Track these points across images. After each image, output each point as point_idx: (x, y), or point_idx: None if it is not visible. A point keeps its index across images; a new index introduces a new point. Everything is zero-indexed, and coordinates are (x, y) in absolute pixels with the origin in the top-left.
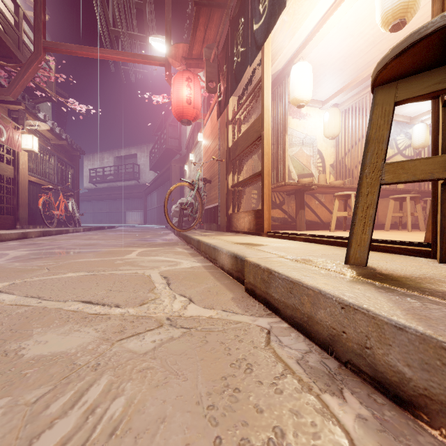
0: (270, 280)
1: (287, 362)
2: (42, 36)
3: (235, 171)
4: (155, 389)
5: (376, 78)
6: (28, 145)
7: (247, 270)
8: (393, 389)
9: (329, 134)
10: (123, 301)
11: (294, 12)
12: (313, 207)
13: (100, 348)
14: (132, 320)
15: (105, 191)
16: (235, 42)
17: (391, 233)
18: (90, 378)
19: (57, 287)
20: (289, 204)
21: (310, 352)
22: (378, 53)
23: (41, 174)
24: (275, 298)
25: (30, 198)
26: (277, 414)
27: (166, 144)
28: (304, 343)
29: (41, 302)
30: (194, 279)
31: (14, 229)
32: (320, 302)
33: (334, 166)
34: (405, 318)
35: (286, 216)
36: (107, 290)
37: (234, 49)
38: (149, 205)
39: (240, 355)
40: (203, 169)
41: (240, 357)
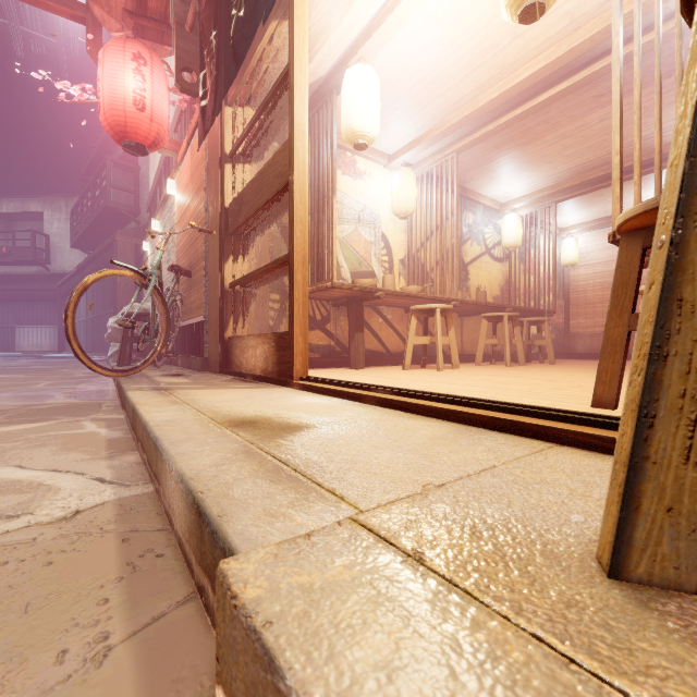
0: None
1: None
2: None
3: (238, 254)
4: None
5: None
6: None
7: (225, 632)
8: None
9: (399, 210)
10: None
11: None
12: (375, 327)
13: None
14: None
15: None
16: None
17: (490, 371)
18: None
19: None
20: (338, 322)
21: None
22: (474, 87)
23: None
24: None
25: None
26: None
27: (107, 199)
28: None
29: None
30: (22, 619)
31: None
32: None
33: (405, 263)
34: None
35: (333, 342)
36: None
37: None
38: None
39: None
40: (177, 250)
41: None
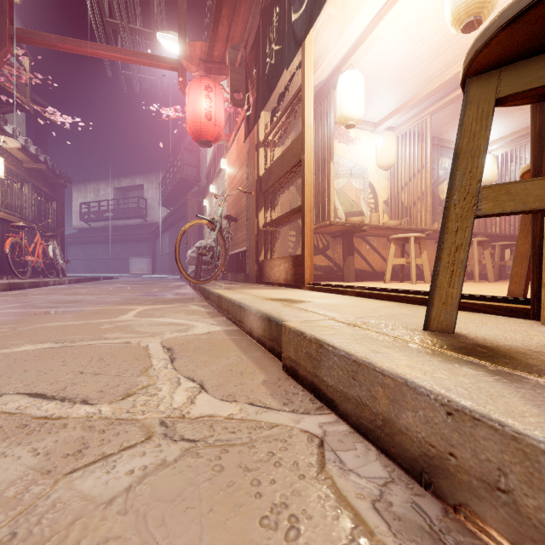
0: (320, 356)
1: (357, 507)
2: (7, 20)
3: (267, 206)
4: None
5: (472, 62)
6: None
7: (286, 340)
8: None
9: (382, 164)
10: (97, 391)
11: (343, 5)
12: (363, 253)
13: (28, 494)
14: (102, 429)
15: (101, 232)
16: (267, 39)
17: None
18: None
19: None
20: (335, 249)
21: (391, 482)
22: (442, 65)
23: (9, 207)
24: (328, 384)
25: None
26: None
27: (181, 173)
28: (378, 463)
29: None
30: (210, 352)
31: None
32: (405, 399)
33: (388, 203)
34: None
35: (331, 264)
36: (76, 373)
37: (266, 47)
38: (159, 249)
39: (278, 495)
40: (228, 204)
41: (277, 502)
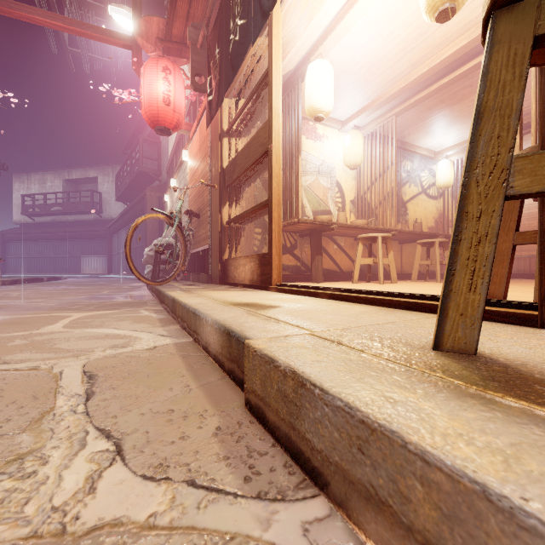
0: (300, 400)
1: None
2: None
3: (232, 201)
4: None
5: None
6: None
7: (249, 366)
8: None
9: (350, 163)
10: None
11: None
12: (331, 252)
13: None
14: None
15: (48, 228)
16: (231, 13)
17: (422, 284)
18: None
19: None
20: (302, 248)
21: None
22: (409, 65)
23: None
24: (314, 447)
25: None
26: None
27: (140, 166)
28: None
29: None
30: (148, 378)
31: None
32: (484, 527)
33: (355, 203)
34: None
35: (299, 263)
36: None
37: (230, 23)
38: (115, 248)
39: None
40: (189, 199)
41: None
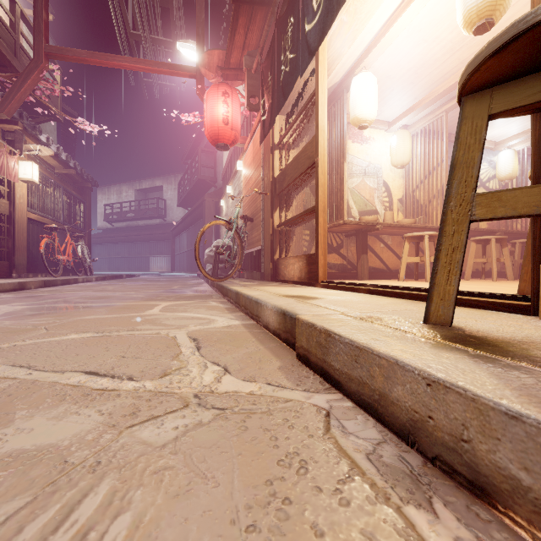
0: (328, 344)
1: (354, 457)
2: (43, 39)
3: (282, 206)
4: (173, 500)
5: (465, 84)
6: (26, 174)
7: (299, 331)
8: (503, 500)
9: (397, 162)
10: (139, 371)
11: (355, 11)
12: (377, 251)
13: (102, 439)
14: (148, 398)
15: (123, 232)
16: (282, 47)
17: (473, 282)
18: (85, 484)
19: (55, 353)
20: (348, 247)
21: (384, 442)
22: (457, 63)
23: (43, 210)
24: (335, 368)
25: (29, 239)
26: (343, 539)
27: (199, 174)
28: (375, 429)
29: (31, 374)
30: (231, 342)
31: (9, 278)
32: (396, 376)
33: (403, 202)
34: (518, 401)
35: (345, 262)
36: (119, 357)
37: (281, 55)
38: (177, 248)
39: (291, 447)
40: (244, 205)
41: (290, 451)
